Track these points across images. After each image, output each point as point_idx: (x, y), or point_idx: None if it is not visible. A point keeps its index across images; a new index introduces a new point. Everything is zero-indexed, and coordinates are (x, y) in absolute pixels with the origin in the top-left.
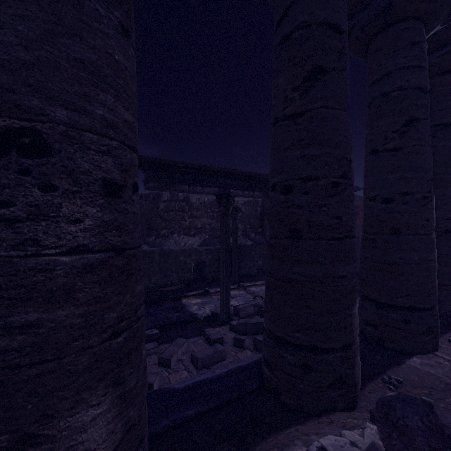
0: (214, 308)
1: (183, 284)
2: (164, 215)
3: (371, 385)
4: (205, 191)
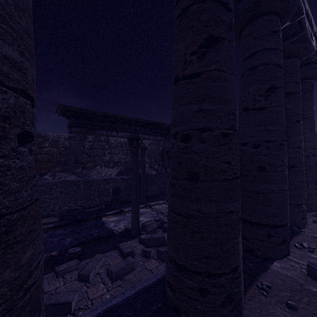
0: (127, 224)
1: (103, 205)
2: (89, 152)
3: (249, 292)
4: (119, 135)
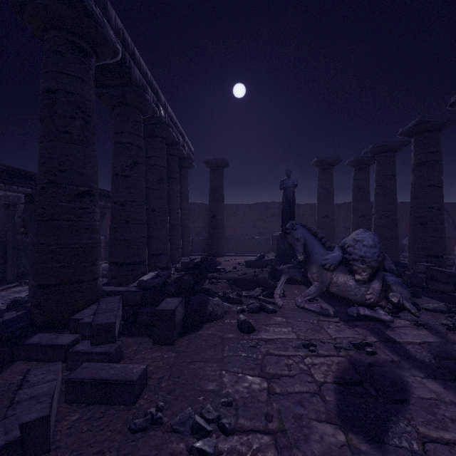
0: (6, 301)
1: None
2: None
3: None
4: (20, 190)
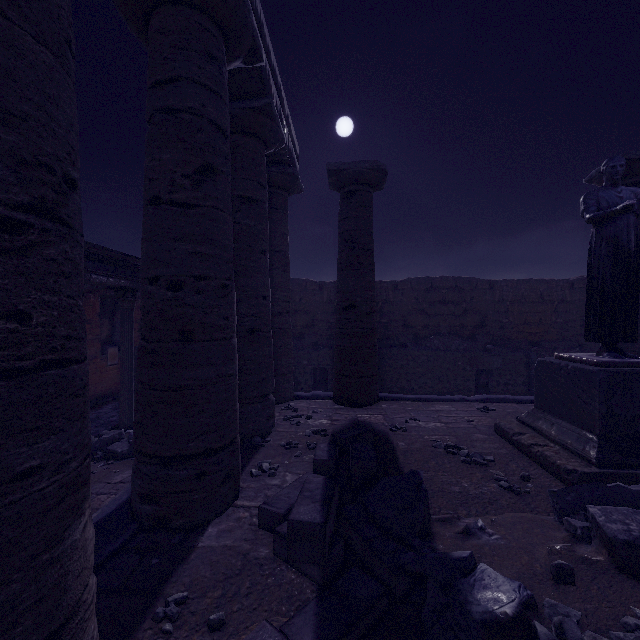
0: None
1: None
2: None
3: None
4: None
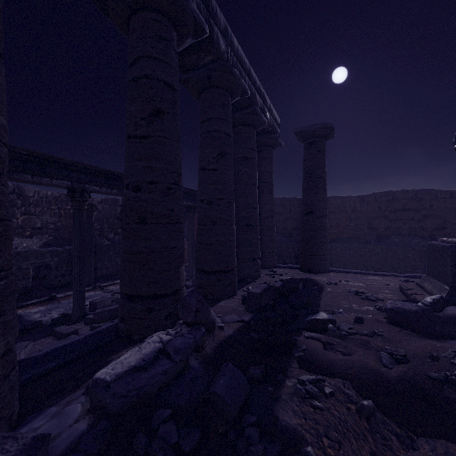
0: (64, 311)
1: (16, 294)
2: None
3: None
4: (54, 183)
